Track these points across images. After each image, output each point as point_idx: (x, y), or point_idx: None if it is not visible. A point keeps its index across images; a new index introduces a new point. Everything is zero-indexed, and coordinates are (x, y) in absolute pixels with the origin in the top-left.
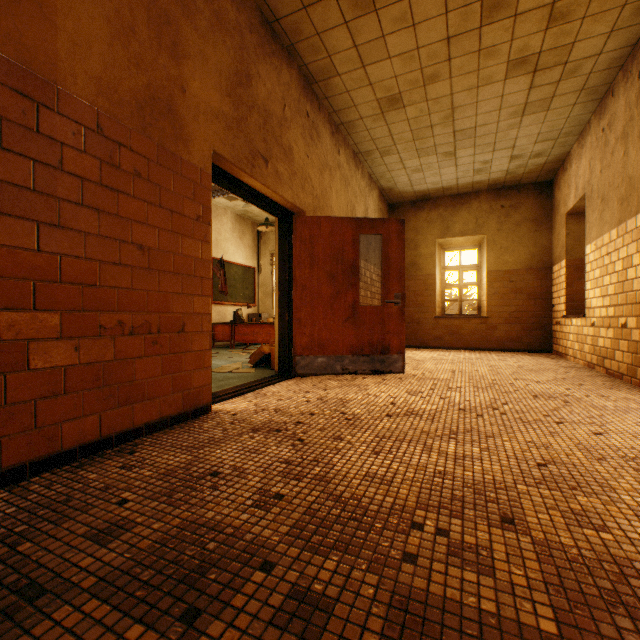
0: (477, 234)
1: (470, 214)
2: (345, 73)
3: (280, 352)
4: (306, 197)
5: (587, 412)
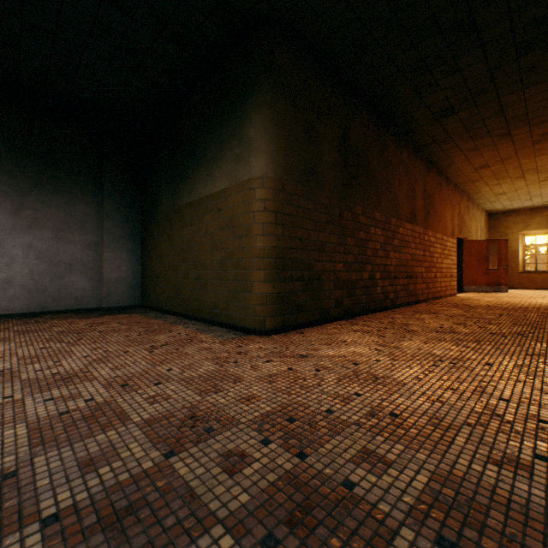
0: (546, 229)
1: (541, 218)
2: (483, 192)
3: (456, 284)
4: (467, 233)
5: None
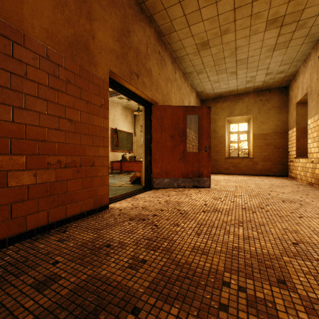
0: (247, 115)
1: (244, 104)
2: (179, 30)
3: (145, 176)
4: (158, 95)
5: (315, 211)
